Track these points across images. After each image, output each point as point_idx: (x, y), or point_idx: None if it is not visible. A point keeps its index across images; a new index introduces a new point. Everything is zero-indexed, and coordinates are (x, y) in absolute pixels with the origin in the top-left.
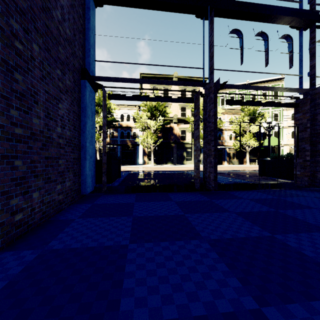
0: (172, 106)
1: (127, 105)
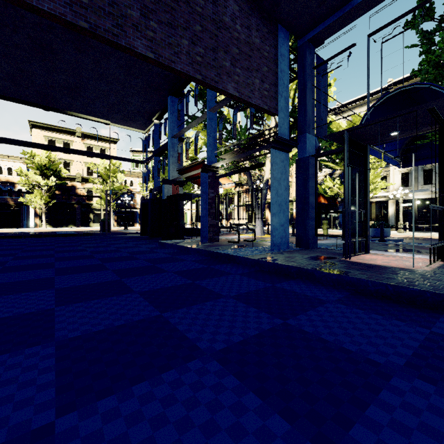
0: (75, 163)
1: (7, 155)
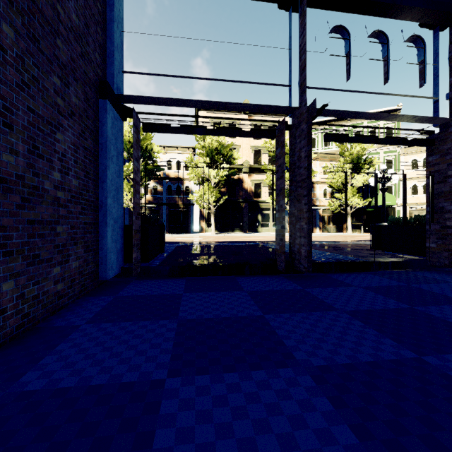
0: (241, 149)
1: (176, 147)
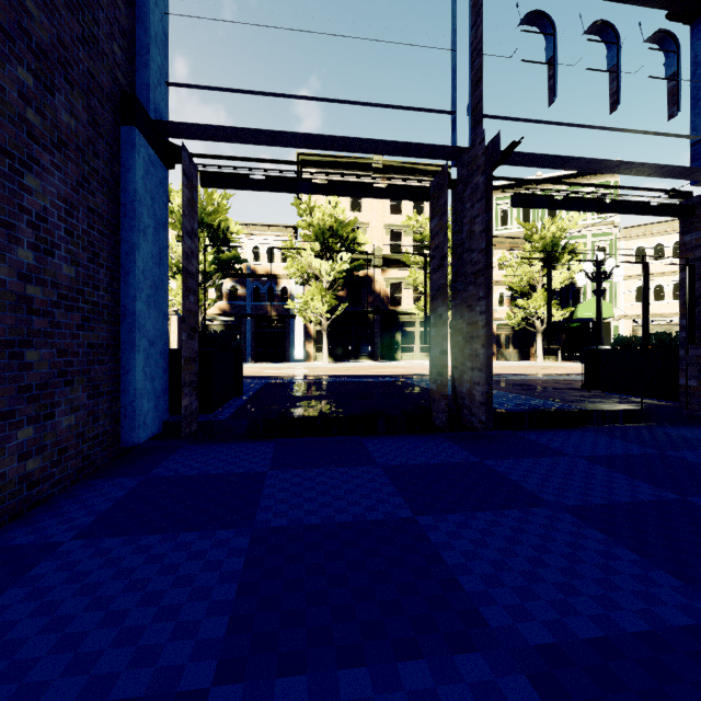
0: (370, 229)
1: (267, 225)
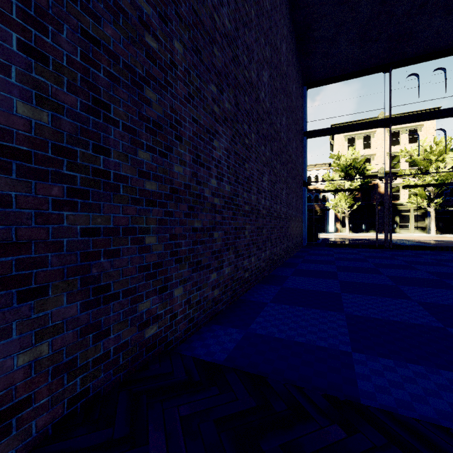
0: (376, 157)
1: (314, 165)
